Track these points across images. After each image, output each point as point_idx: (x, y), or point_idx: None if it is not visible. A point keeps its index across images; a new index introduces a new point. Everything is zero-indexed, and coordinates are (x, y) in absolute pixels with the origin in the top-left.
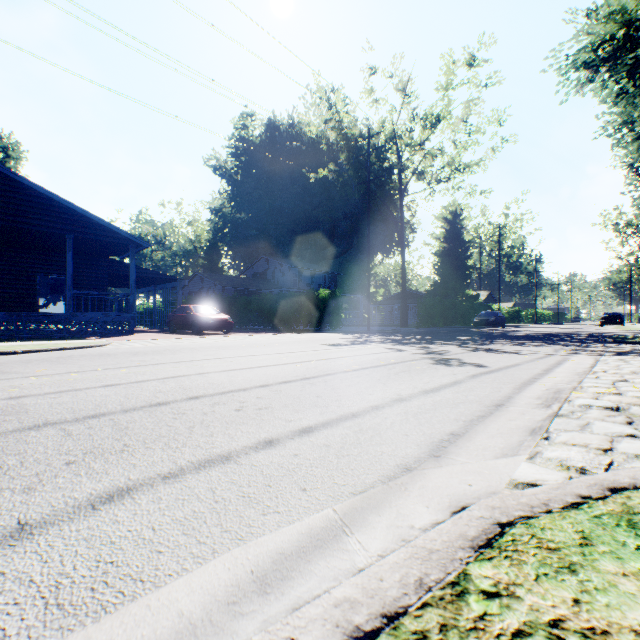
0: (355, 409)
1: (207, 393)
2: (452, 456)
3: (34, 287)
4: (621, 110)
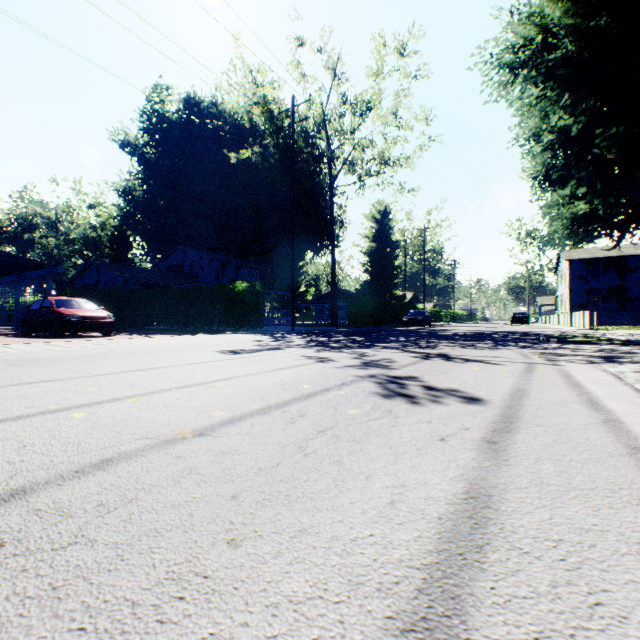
0: None
1: None
2: None
3: None
4: (531, 122)
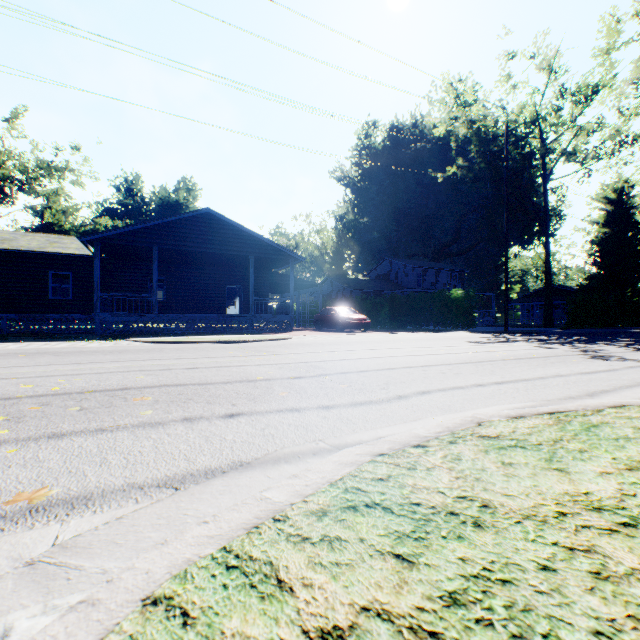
0: (525, 377)
1: (412, 366)
2: (601, 396)
3: (224, 295)
4: None
